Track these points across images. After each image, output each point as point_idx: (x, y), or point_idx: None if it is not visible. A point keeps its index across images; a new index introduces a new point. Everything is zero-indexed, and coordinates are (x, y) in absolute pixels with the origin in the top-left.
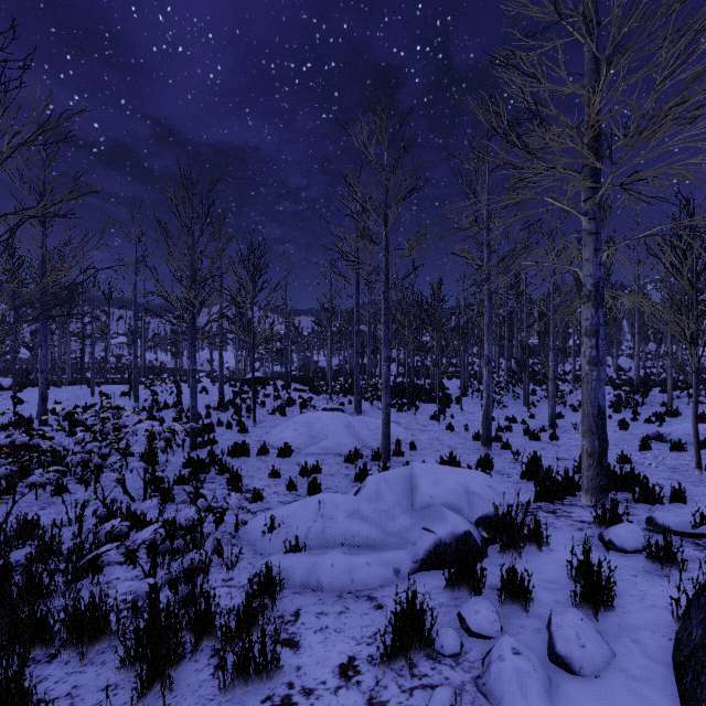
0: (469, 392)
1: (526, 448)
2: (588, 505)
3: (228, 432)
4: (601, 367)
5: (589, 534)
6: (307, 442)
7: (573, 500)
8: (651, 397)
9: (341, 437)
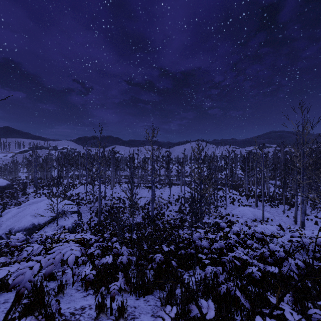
0: (308, 201)
1: (309, 226)
2: None
3: (221, 209)
4: (303, 214)
5: None
6: (242, 215)
7: None
8: None
9: (251, 215)
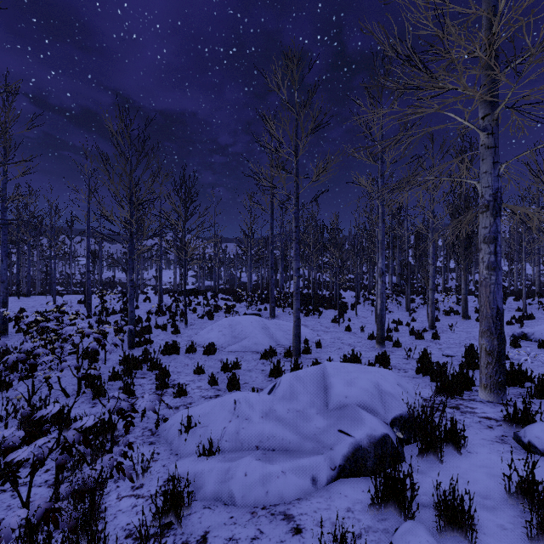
0: (361, 300)
1: (414, 346)
2: (487, 400)
3: (163, 333)
4: (499, 272)
5: (501, 433)
6: (229, 342)
7: (470, 395)
8: (507, 304)
9: (258, 337)
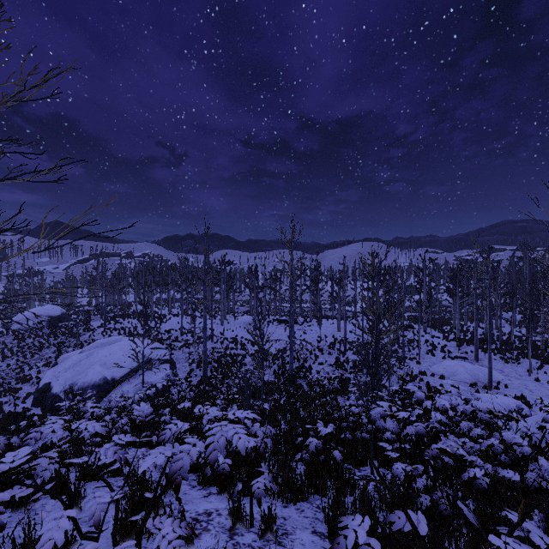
0: None
1: None
2: None
3: (411, 362)
4: None
5: None
6: (450, 374)
7: None
8: None
9: (467, 375)
